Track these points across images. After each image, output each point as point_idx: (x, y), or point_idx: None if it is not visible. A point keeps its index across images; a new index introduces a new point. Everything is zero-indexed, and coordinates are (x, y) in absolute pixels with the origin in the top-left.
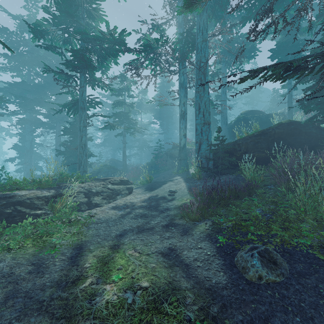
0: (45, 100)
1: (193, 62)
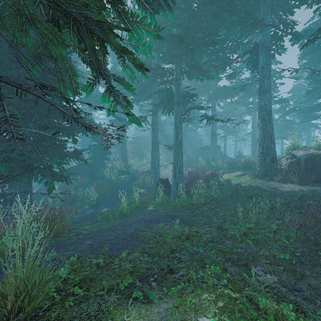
0: None
1: None
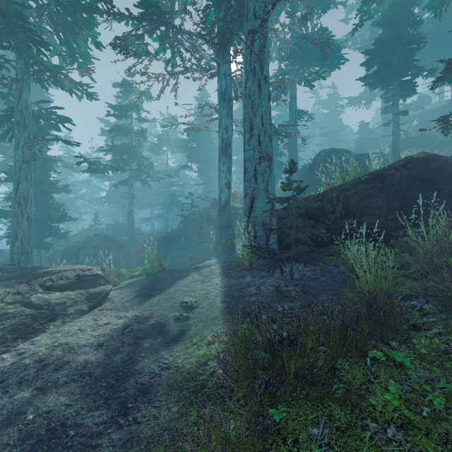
0: None
1: (241, 49)
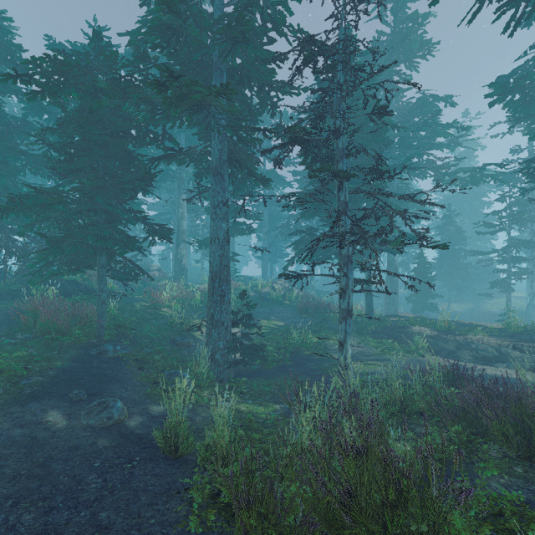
0: None
1: None
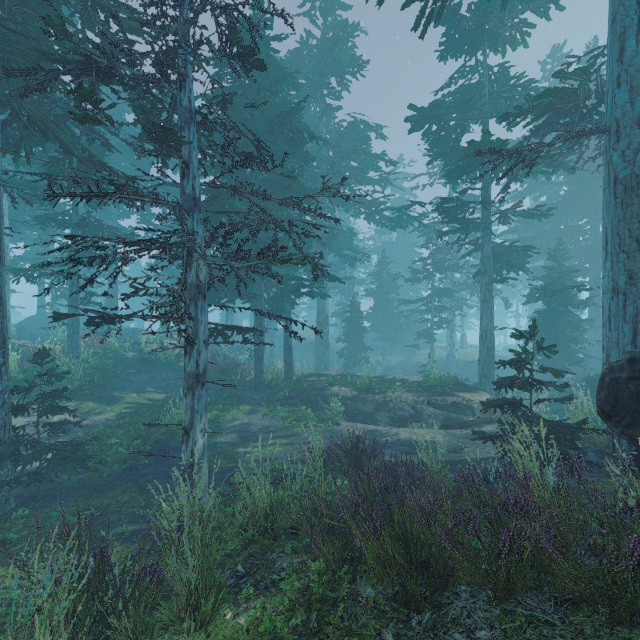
0: (575, 222)
1: None
